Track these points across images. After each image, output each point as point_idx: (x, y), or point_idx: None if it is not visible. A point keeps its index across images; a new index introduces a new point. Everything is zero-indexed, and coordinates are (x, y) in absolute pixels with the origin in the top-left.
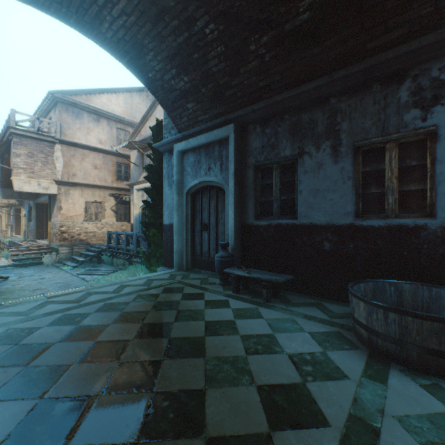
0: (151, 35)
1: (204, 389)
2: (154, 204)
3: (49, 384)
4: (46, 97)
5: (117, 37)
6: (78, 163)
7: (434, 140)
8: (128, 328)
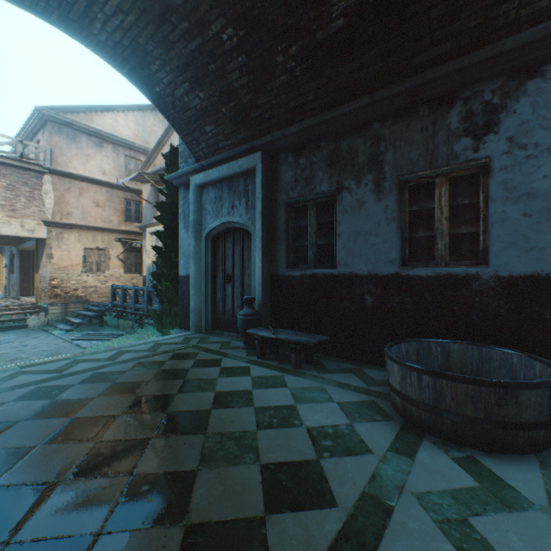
0: (156, 39)
1: (197, 469)
2: (167, 250)
3: (1, 470)
4: (32, 115)
5: (114, 41)
6: (75, 198)
7: (487, 174)
8: (117, 402)
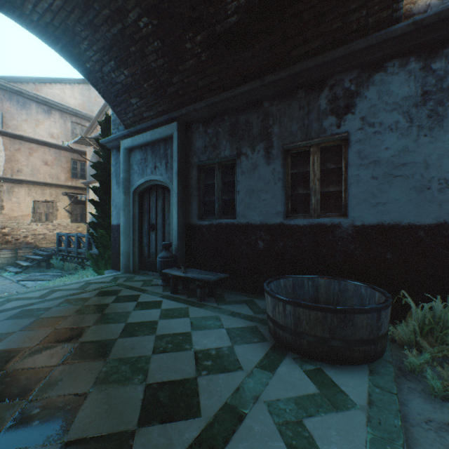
0: (83, 22)
1: (88, 392)
2: (102, 203)
3: None
4: None
5: (45, 21)
6: (25, 157)
7: (347, 145)
8: (35, 335)
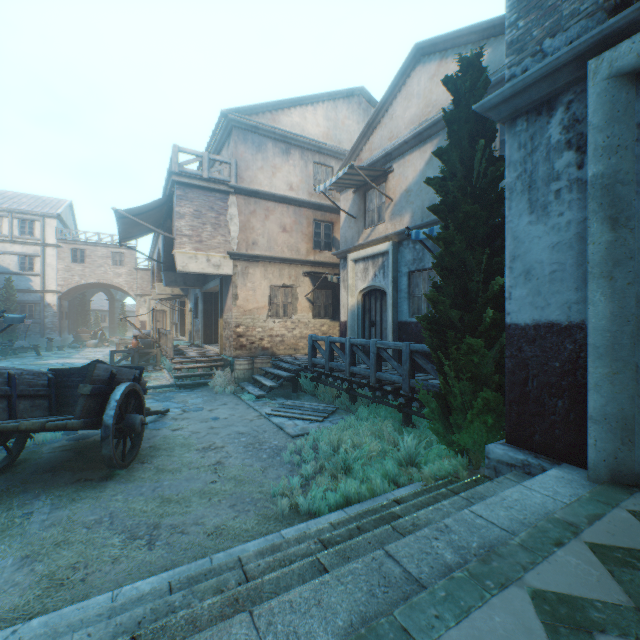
0: None
1: None
2: (457, 271)
3: None
4: (217, 125)
5: None
6: (260, 223)
7: None
8: None
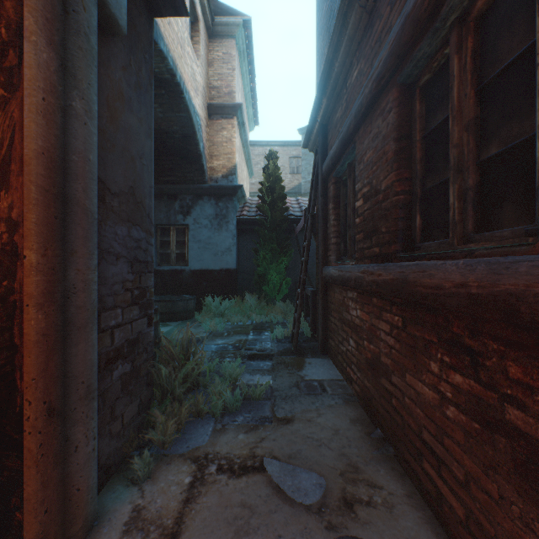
0: None
1: None
2: None
3: None
4: None
5: None
6: None
7: (189, 230)
8: None
